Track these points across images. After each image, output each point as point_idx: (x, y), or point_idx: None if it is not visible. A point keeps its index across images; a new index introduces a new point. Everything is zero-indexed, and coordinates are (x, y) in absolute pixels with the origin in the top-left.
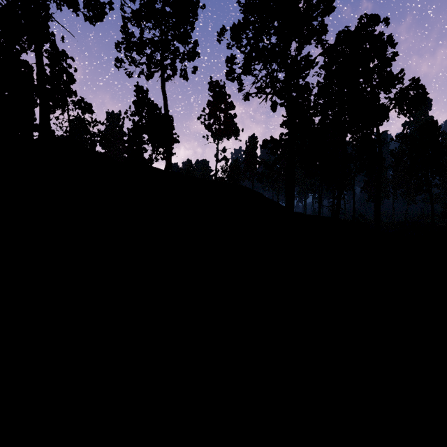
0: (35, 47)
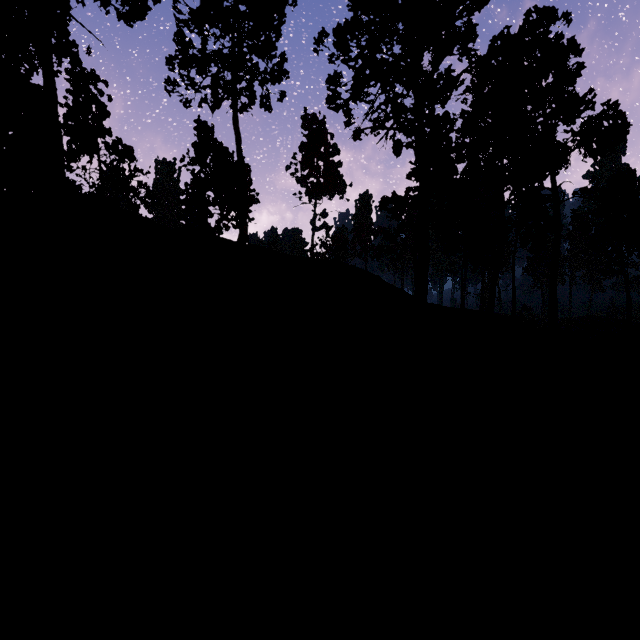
0: (42, 57)
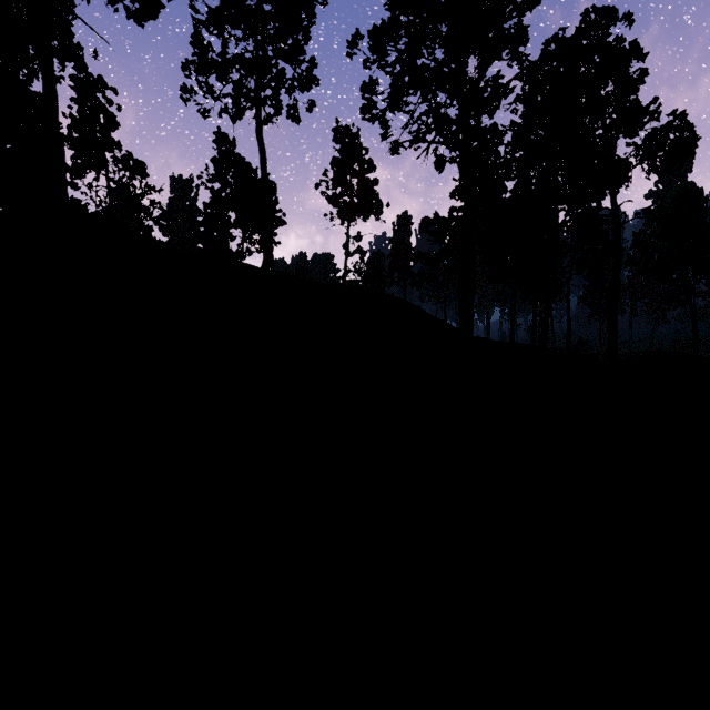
0: (41, 59)
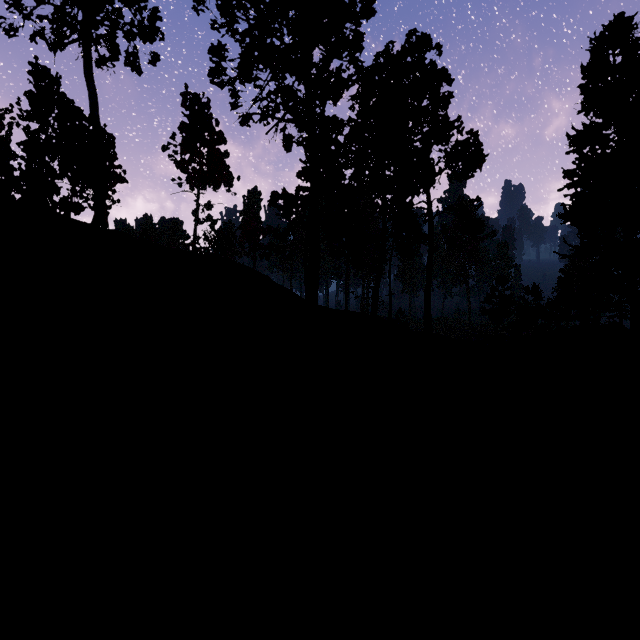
0: None
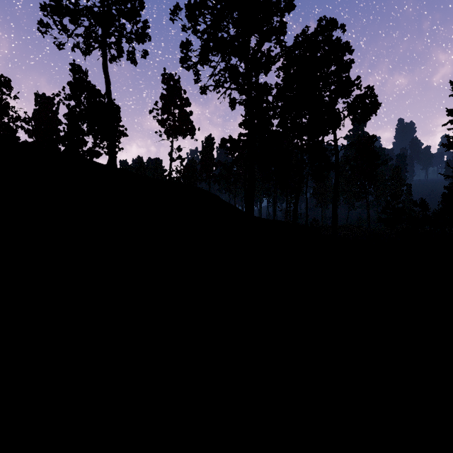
0: None
